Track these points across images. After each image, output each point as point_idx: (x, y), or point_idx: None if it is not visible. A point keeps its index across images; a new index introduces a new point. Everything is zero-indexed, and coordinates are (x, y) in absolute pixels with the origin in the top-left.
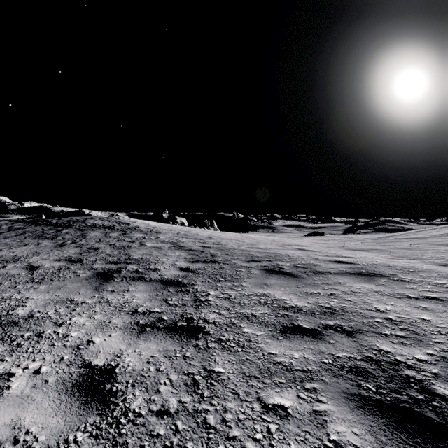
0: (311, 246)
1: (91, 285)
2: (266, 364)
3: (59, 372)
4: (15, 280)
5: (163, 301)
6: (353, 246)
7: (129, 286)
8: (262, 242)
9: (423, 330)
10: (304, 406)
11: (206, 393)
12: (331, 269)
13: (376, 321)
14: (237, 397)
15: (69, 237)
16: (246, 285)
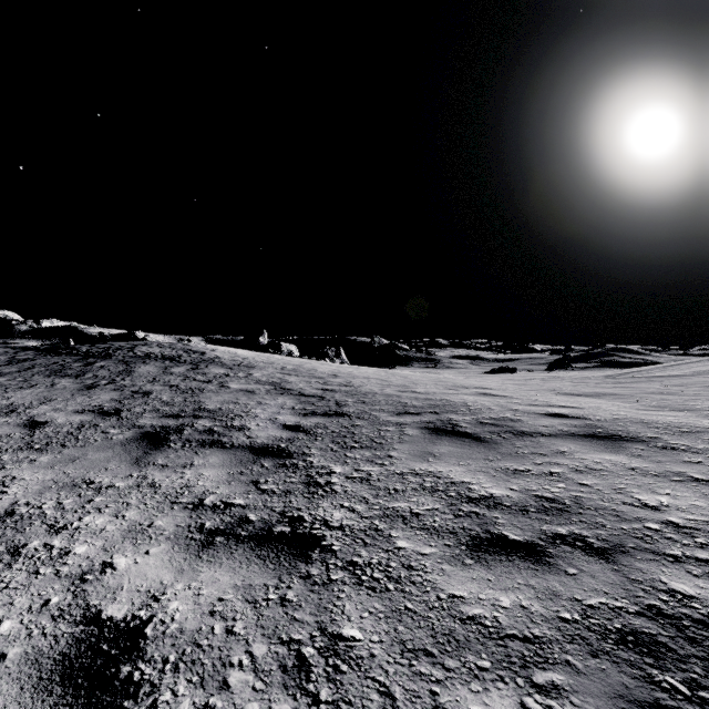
0: (502, 388)
1: (129, 454)
2: (446, 621)
3: (34, 633)
4: (1, 445)
5: (251, 484)
6: (570, 388)
7: (195, 457)
8: (420, 382)
9: None
10: None
11: (325, 691)
12: (543, 427)
13: (649, 528)
14: (391, 706)
15: (105, 374)
16: (396, 456)
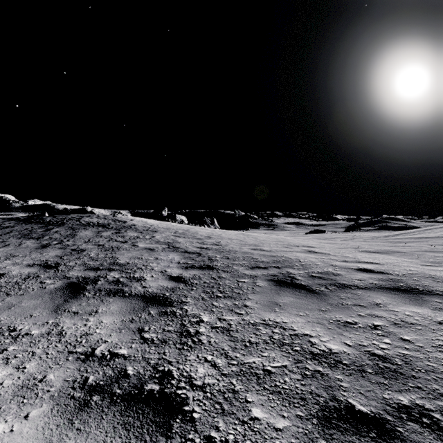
0: (321, 246)
1: (52, 302)
2: None
3: None
4: None
5: (137, 332)
6: (367, 247)
7: (100, 305)
8: (265, 242)
9: None
10: None
11: None
12: (358, 280)
13: None
14: None
15: (57, 237)
16: (251, 306)
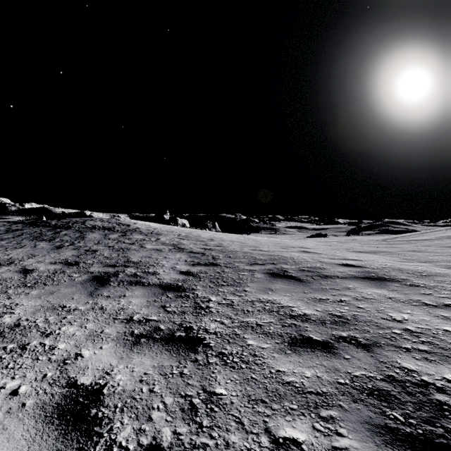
0: (316, 248)
1: (86, 289)
2: (274, 384)
3: (40, 392)
4: (7, 284)
5: (161, 307)
6: (358, 248)
7: (126, 291)
8: (265, 244)
9: (448, 344)
10: (321, 440)
11: (206, 421)
12: (339, 272)
13: (394, 332)
14: (241, 428)
15: (67, 239)
16: (249, 290)
